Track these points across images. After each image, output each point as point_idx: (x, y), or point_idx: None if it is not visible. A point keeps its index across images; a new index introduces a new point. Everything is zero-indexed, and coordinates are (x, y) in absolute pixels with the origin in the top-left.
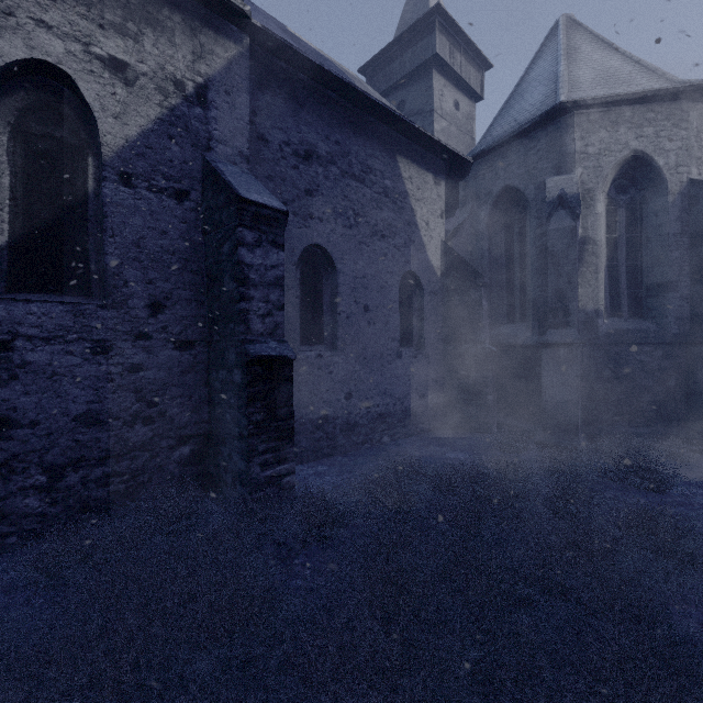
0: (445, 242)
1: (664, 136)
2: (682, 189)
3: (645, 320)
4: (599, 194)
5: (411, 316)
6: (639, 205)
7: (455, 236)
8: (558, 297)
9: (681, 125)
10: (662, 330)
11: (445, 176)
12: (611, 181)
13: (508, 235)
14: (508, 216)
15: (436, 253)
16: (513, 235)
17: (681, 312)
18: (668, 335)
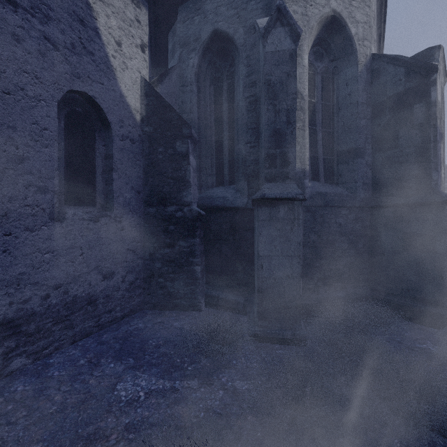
0: (146, 79)
1: (355, 6)
2: (367, 62)
3: (336, 185)
4: (306, 45)
5: (92, 163)
6: (332, 76)
7: (161, 83)
8: (276, 140)
9: (366, 2)
10: (352, 194)
11: (152, 16)
12: (312, 43)
13: (217, 92)
14: (217, 72)
15: (134, 90)
16: (222, 92)
17: (366, 178)
18: (358, 199)
